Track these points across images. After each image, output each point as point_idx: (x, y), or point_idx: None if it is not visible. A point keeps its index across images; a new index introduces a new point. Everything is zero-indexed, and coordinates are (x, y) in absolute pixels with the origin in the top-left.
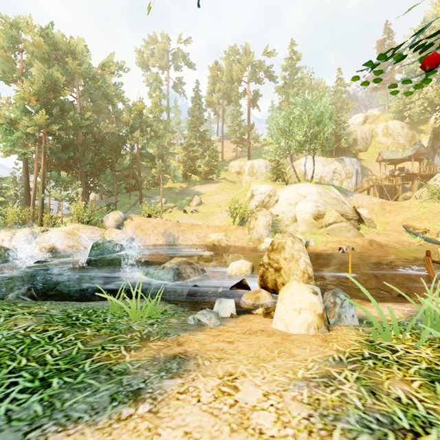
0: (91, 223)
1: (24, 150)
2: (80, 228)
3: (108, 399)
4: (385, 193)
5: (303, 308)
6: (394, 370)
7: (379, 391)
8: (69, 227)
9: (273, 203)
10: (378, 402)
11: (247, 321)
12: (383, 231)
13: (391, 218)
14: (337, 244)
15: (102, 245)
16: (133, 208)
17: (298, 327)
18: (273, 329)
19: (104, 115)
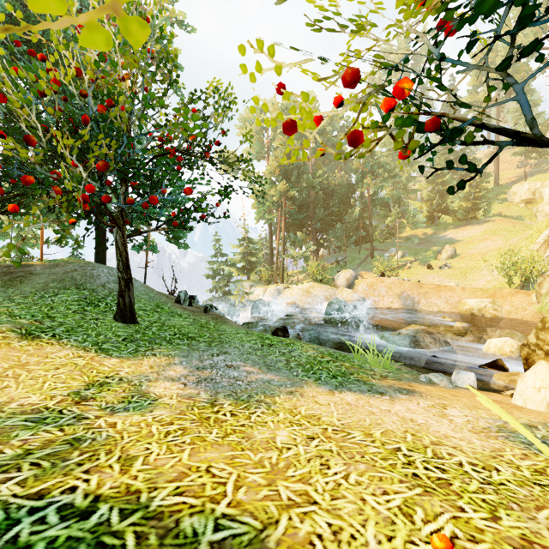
0: (323, 282)
1: (270, 216)
2: (315, 286)
3: (367, 390)
4: None
5: (543, 386)
6: None
7: None
8: (306, 286)
9: None
10: None
11: (485, 394)
12: None
13: None
14: None
15: (336, 304)
16: (363, 264)
17: (535, 404)
18: (510, 403)
19: (332, 164)
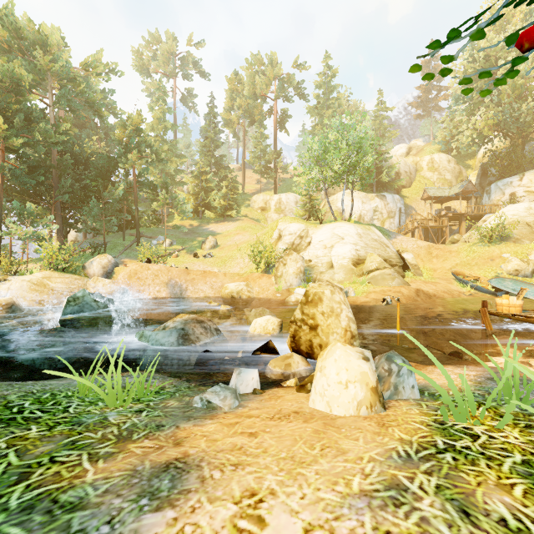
0: (69, 271)
1: None
2: (53, 277)
3: None
4: (430, 236)
5: (351, 380)
6: (483, 469)
7: (473, 509)
8: (37, 276)
9: (306, 245)
10: (477, 530)
11: (275, 398)
12: (431, 279)
13: (438, 265)
14: (381, 294)
15: (81, 298)
16: (128, 251)
17: (344, 407)
18: (311, 410)
19: (89, 131)
